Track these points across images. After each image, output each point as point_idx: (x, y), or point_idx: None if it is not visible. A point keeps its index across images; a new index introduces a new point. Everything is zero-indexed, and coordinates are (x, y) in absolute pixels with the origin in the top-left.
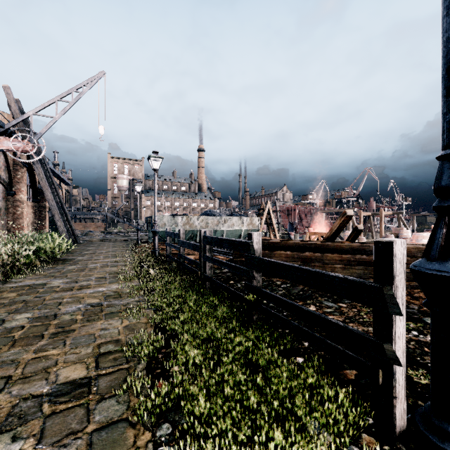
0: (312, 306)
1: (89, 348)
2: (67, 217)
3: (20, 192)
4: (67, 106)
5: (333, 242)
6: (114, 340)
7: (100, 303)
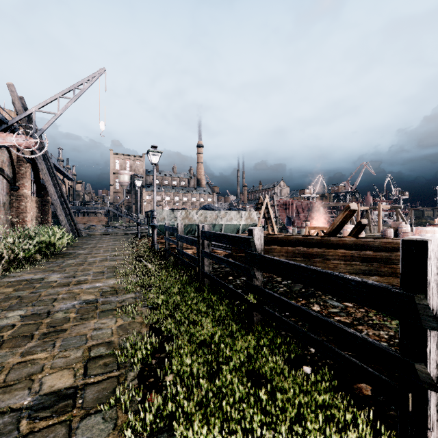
0: (316, 306)
1: (79, 351)
2: (70, 211)
3: (24, 187)
4: (68, 102)
5: (335, 237)
6: (106, 342)
7: (95, 300)
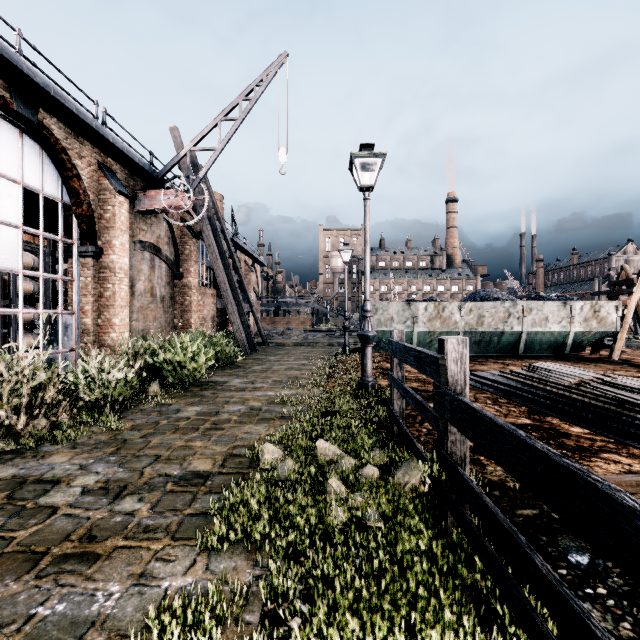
0: None
1: None
2: (252, 309)
3: (189, 273)
4: (233, 127)
5: None
6: None
7: None
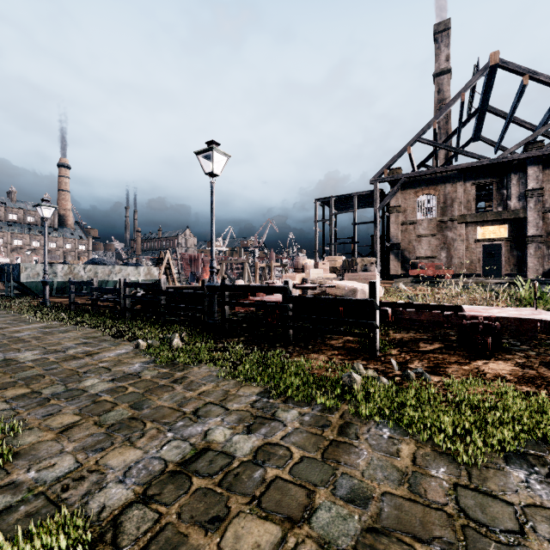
0: None
1: (71, 339)
2: None
3: None
4: None
5: None
6: (83, 336)
7: (42, 331)
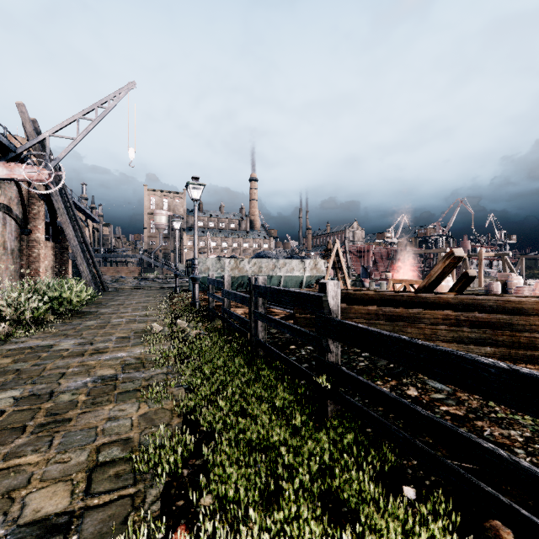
0: (412, 389)
1: (84, 453)
2: (93, 260)
3: (37, 230)
4: (90, 125)
5: (432, 293)
6: (122, 439)
7: (114, 375)
